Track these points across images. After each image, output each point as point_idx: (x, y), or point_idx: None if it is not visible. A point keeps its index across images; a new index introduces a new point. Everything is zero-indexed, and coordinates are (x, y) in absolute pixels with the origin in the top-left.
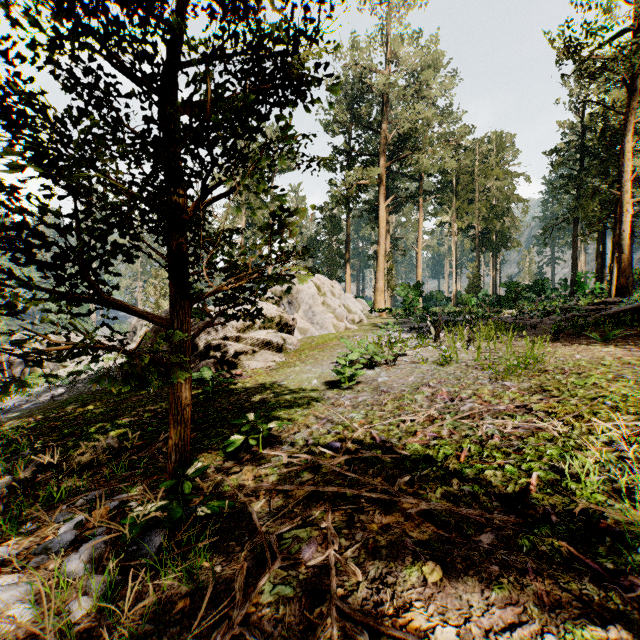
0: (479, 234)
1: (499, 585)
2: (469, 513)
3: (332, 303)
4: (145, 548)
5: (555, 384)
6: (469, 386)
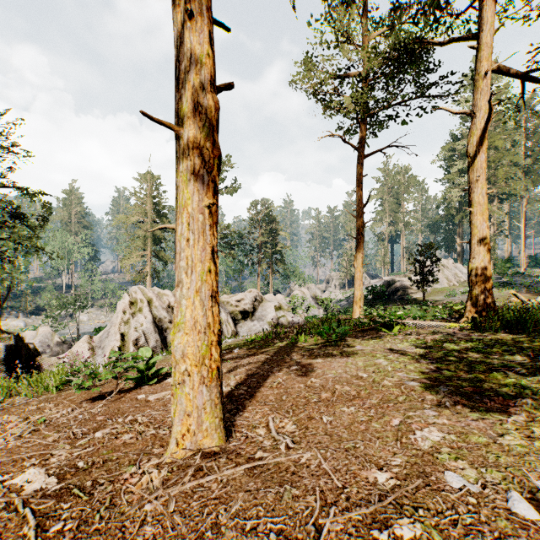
0: None
1: None
2: None
3: (446, 273)
4: None
5: None
6: None
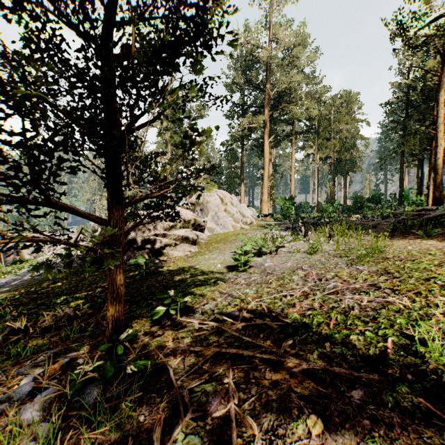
0: (334, 162)
1: (372, 438)
2: (341, 372)
3: (231, 210)
4: (85, 399)
5: (395, 268)
6: (332, 269)
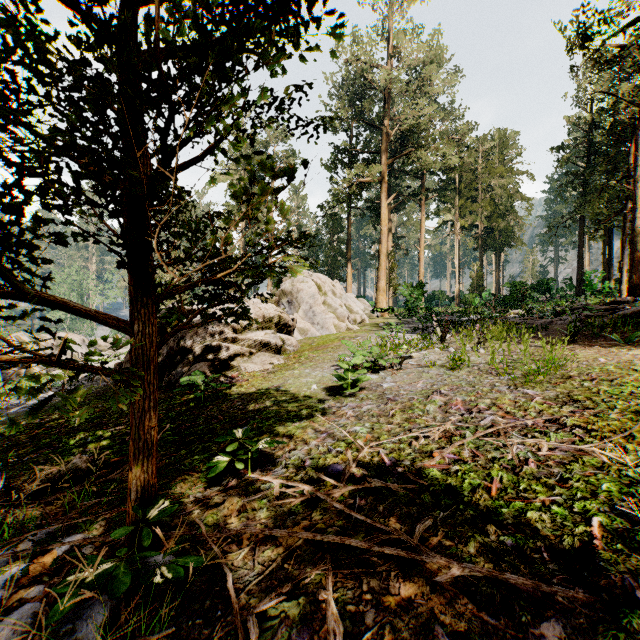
0: (482, 233)
1: None
2: (519, 583)
3: (333, 303)
4: (81, 629)
5: (585, 393)
6: (486, 394)
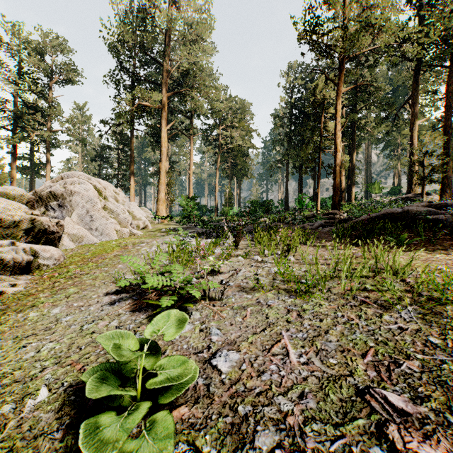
0: (231, 166)
1: None
2: None
3: (115, 208)
4: None
5: None
6: None
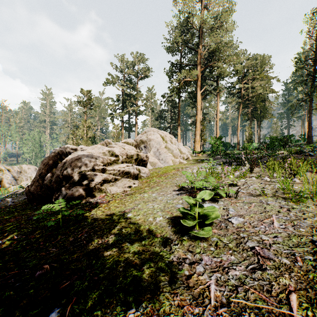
0: (251, 110)
1: None
2: None
3: (171, 147)
4: None
5: None
6: None
